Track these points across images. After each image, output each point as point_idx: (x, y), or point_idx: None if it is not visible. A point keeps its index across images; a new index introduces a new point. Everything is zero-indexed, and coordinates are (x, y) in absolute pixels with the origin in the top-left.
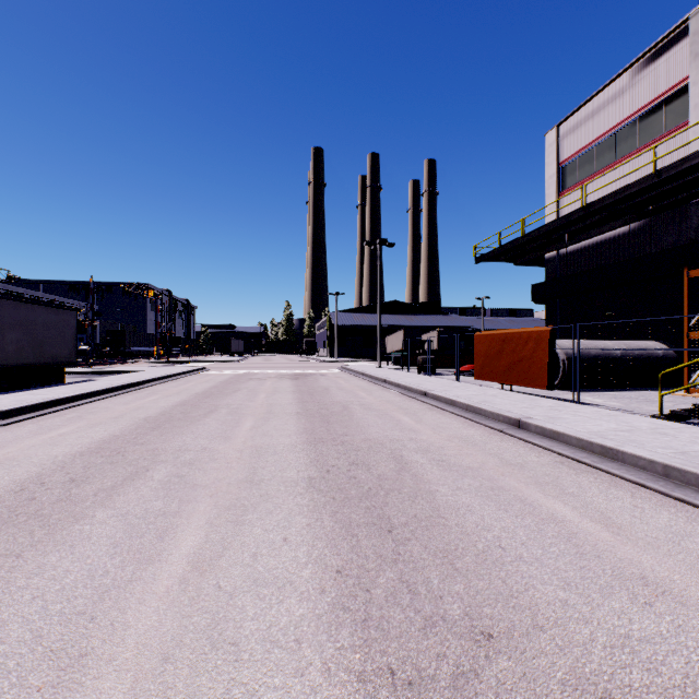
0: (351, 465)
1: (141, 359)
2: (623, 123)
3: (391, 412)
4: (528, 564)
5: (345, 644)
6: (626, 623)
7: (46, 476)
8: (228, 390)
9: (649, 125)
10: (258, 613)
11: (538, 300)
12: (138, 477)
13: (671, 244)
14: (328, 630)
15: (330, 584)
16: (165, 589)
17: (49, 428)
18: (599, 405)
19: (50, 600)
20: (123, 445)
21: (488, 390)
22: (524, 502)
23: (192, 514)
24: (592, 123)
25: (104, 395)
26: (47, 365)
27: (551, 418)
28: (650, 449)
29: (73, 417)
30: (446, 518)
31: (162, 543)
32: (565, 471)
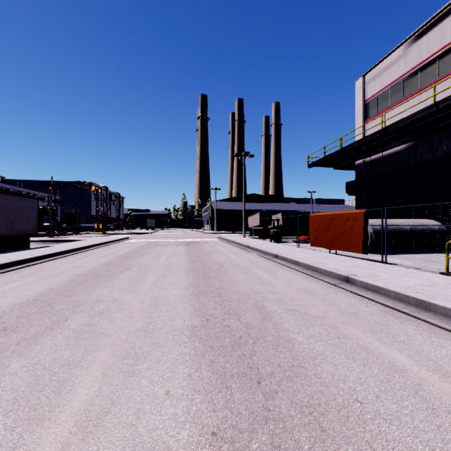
0: (225, 315)
1: (87, 232)
2: (409, 73)
3: (253, 269)
4: (387, 422)
5: None
6: None
7: None
8: (141, 253)
9: (427, 73)
10: None
11: (351, 192)
12: (57, 326)
13: (442, 153)
14: None
15: None
16: None
17: (5, 283)
18: (399, 264)
19: None
20: (55, 296)
21: (320, 253)
22: (367, 351)
23: (92, 364)
24: (387, 73)
25: (53, 257)
26: (17, 236)
27: (370, 275)
28: None
29: (26, 274)
30: (305, 367)
31: (57, 397)
32: (391, 319)
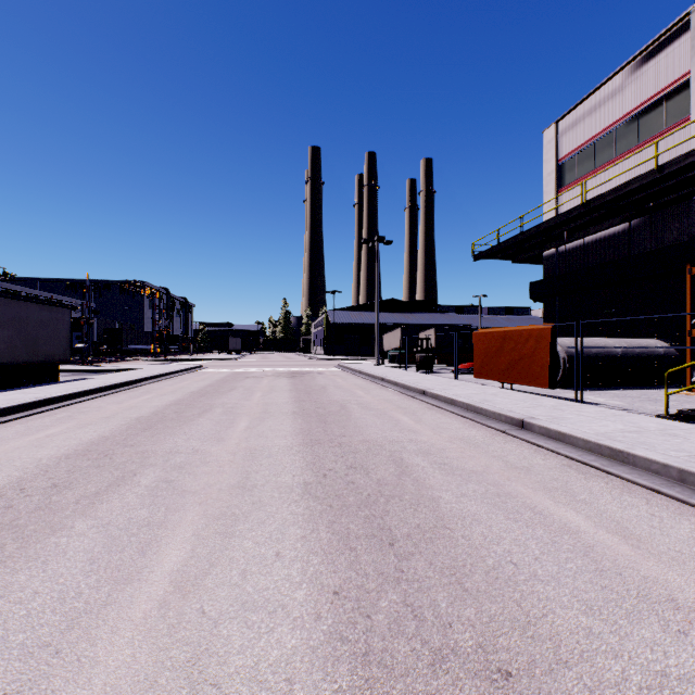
0: (349, 469)
1: (138, 357)
2: (622, 120)
3: (390, 411)
4: (543, 583)
5: (343, 686)
6: (661, 656)
7: (27, 481)
8: (224, 389)
9: (649, 120)
10: (245, 645)
11: (537, 298)
12: (124, 483)
13: (672, 241)
14: (323, 667)
15: (326, 609)
16: (142, 614)
17: (37, 429)
18: (601, 404)
19: (12, 628)
20: (112, 446)
21: (488, 389)
22: (534, 511)
23: (179, 525)
24: (591, 120)
25: (97, 394)
26: (40, 363)
27: (554, 419)
28: (662, 452)
29: (63, 417)
30: (451, 528)
31: (143, 558)
32: (573, 475)
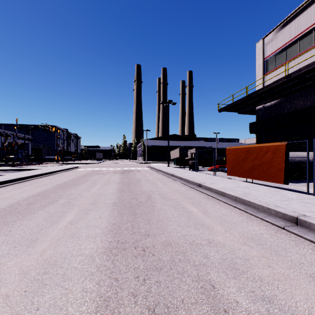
0: None
1: (49, 162)
2: (304, 32)
3: (181, 202)
4: None
5: None
6: None
7: None
8: (79, 182)
9: None
10: None
11: (253, 131)
12: None
13: None
14: None
15: None
16: None
17: None
18: None
19: None
20: None
21: (238, 182)
22: None
23: None
24: (284, 35)
25: None
26: None
27: None
28: None
29: None
30: None
31: None
32: None
